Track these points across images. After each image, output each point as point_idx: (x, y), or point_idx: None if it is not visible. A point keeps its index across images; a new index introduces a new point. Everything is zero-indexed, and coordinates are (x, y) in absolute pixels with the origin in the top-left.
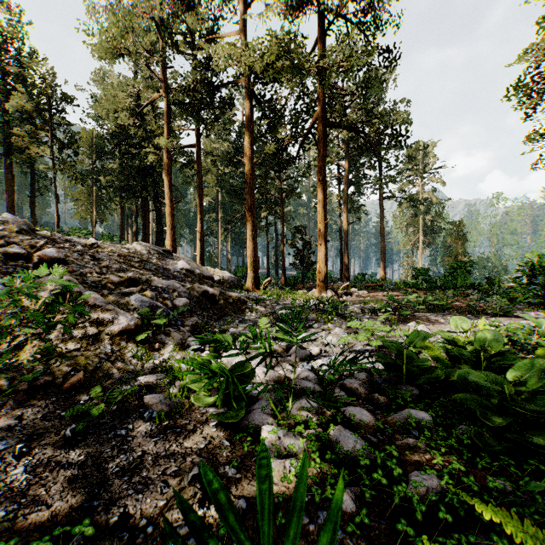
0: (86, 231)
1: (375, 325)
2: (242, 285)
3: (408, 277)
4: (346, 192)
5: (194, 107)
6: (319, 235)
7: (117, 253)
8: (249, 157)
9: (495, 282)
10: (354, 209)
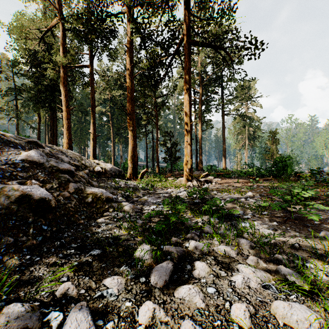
0: None
1: None
2: (123, 175)
3: (238, 167)
4: (200, 109)
5: (86, 33)
6: (186, 134)
7: None
8: (130, 71)
9: (316, 171)
10: (206, 121)
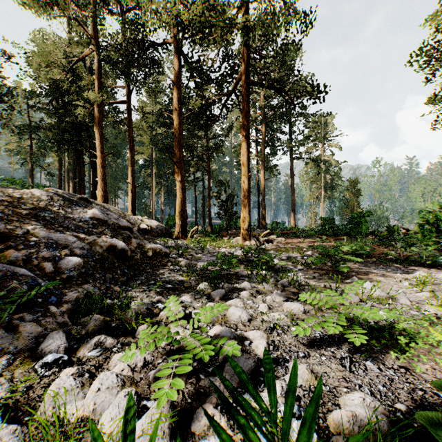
0: (0, 177)
1: (345, 301)
2: (170, 233)
3: (312, 225)
4: (263, 152)
5: (125, 64)
6: (243, 186)
7: (1, 198)
8: (178, 112)
9: (394, 229)
10: (270, 167)
